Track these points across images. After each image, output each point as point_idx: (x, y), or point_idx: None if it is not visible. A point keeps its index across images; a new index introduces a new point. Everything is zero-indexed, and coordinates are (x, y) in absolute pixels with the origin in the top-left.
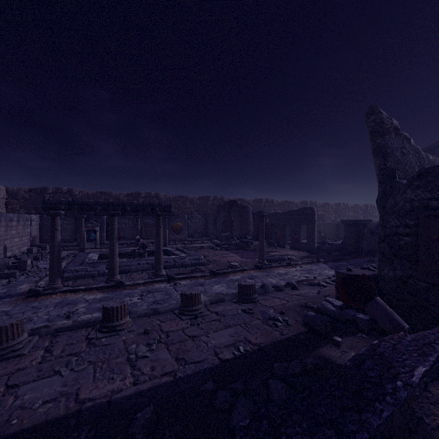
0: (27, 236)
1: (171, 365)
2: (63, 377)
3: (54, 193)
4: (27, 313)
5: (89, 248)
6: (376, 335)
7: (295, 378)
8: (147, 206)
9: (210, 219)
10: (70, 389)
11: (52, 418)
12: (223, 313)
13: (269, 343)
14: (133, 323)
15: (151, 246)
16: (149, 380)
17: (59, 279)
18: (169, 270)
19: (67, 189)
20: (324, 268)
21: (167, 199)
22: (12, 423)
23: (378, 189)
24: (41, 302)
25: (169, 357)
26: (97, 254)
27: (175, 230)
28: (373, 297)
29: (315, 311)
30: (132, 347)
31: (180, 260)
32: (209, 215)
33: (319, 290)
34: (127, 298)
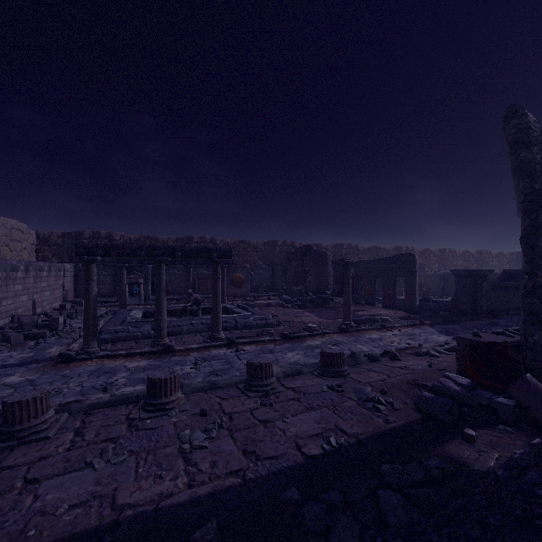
0: (59, 290)
1: (238, 461)
2: (96, 471)
3: (91, 238)
4: (56, 383)
5: (131, 304)
6: (526, 428)
7: (418, 489)
8: (201, 250)
9: (278, 270)
10: (105, 489)
11: (80, 530)
12: (302, 389)
13: (371, 435)
14: (186, 400)
15: (205, 303)
16: (208, 481)
17: (95, 341)
18: (229, 332)
19: (106, 233)
20: (431, 333)
21: (225, 245)
22: (28, 535)
23: (521, 222)
24: (73, 370)
25: (235, 448)
26: (140, 311)
27: (234, 283)
28: (518, 373)
29: (430, 391)
30: (185, 433)
31: (242, 320)
32: (277, 264)
33: (431, 362)
34: (177, 366)
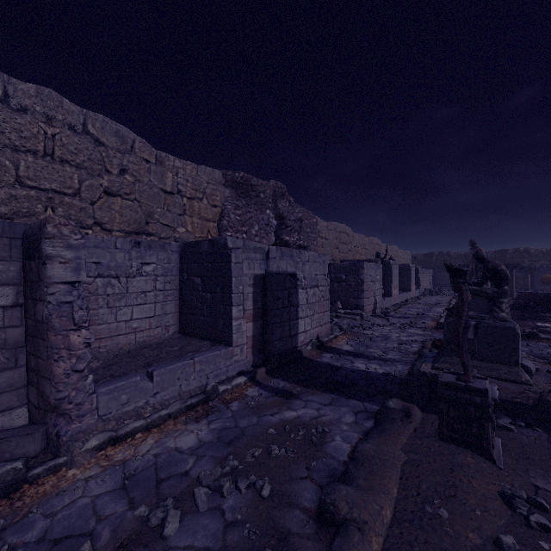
0: (429, 282)
1: None
2: None
3: (437, 255)
4: None
5: None
6: None
7: None
8: (504, 264)
9: None
10: None
11: None
12: None
13: None
14: None
15: None
16: None
17: None
18: None
19: (446, 252)
20: None
21: (539, 253)
22: None
23: None
24: None
25: None
26: None
27: (543, 282)
28: None
29: None
30: None
31: None
32: None
33: None
34: None
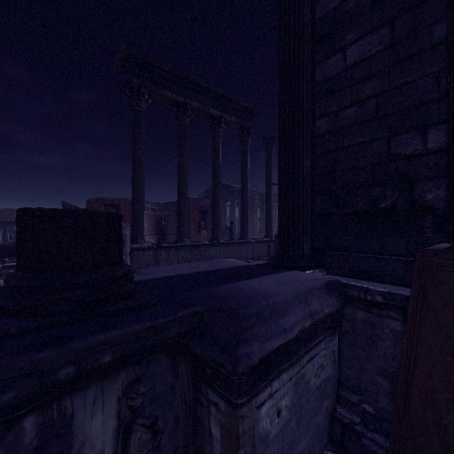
0: None
1: None
2: None
3: None
4: None
5: None
6: None
7: None
8: (13, 222)
9: None
10: None
11: None
12: None
13: None
14: None
15: None
16: None
17: None
18: None
19: None
20: None
21: None
22: None
23: None
24: None
25: None
26: None
27: None
28: None
29: None
30: None
31: None
32: None
33: None
34: None
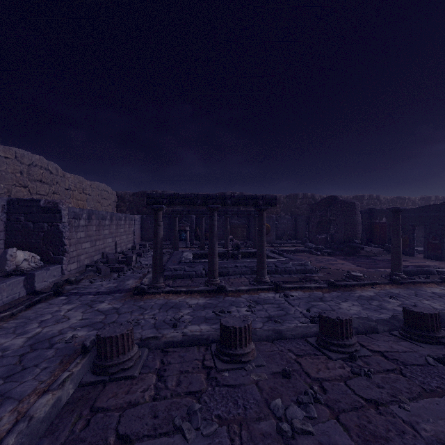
0: (131, 235)
1: None
2: (188, 443)
3: None
4: (135, 314)
5: (181, 247)
6: None
7: None
8: (248, 198)
9: (300, 220)
10: None
11: None
12: (395, 356)
13: None
14: (256, 350)
15: None
16: None
17: (161, 278)
18: (270, 276)
19: (161, 192)
20: None
21: None
22: None
23: None
24: (146, 302)
25: (353, 444)
26: (190, 253)
27: None
28: None
29: None
30: (276, 403)
31: (281, 265)
32: (297, 215)
33: None
34: (233, 307)
